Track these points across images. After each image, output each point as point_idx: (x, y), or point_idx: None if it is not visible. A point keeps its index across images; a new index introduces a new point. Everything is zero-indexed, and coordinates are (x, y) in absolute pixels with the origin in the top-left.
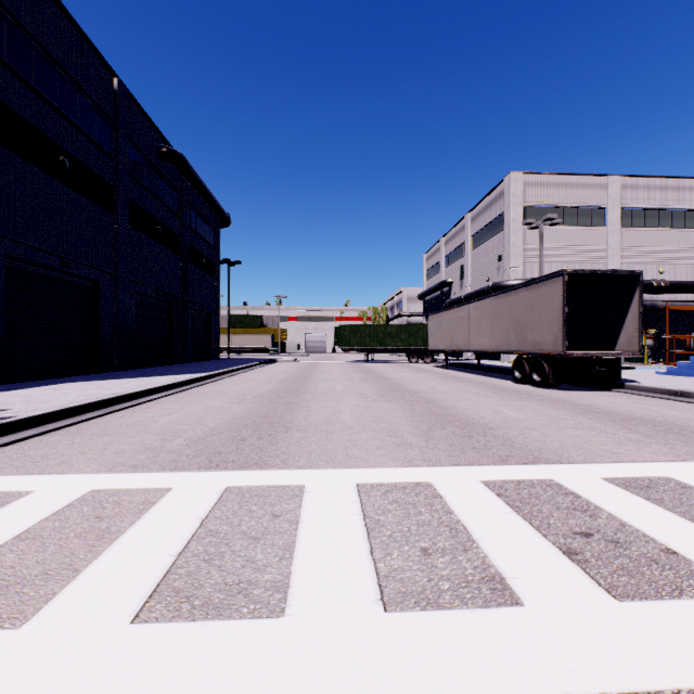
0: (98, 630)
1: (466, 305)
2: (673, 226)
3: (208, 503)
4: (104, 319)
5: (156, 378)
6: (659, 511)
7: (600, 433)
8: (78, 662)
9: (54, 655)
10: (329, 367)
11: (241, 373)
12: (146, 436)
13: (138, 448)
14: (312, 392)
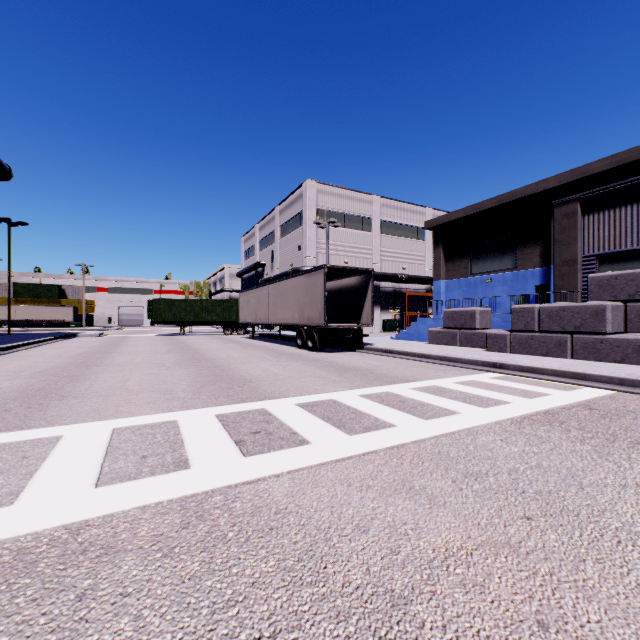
0: None
1: (267, 285)
2: (411, 237)
3: None
4: None
5: None
6: (309, 416)
7: (321, 378)
8: None
9: None
10: (139, 340)
11: (23, 350)
12: None
13: None
14: (108, 364)
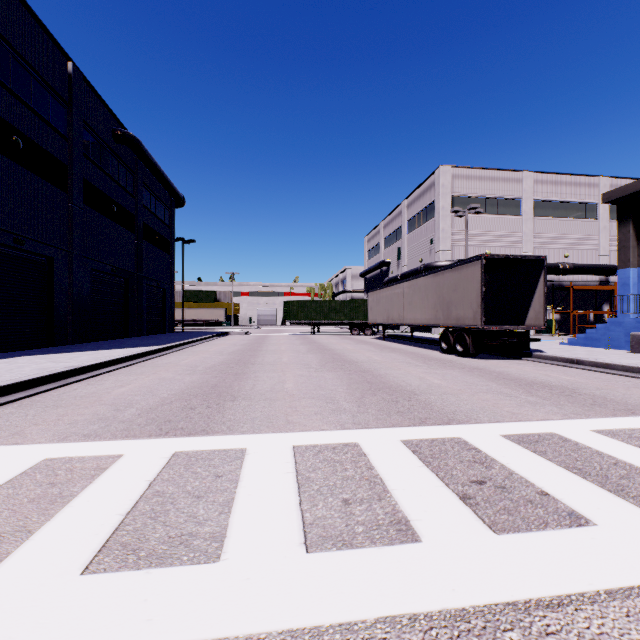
0: (50, 582)
1: (401, 283)
2: (576, 216)
3: (157, 467)
4: (59, 294)
5: (111, 351)
6: (542, 461)
7: (506, 396)
8: (31, 610)
9: (9, 605)
10: (278, 339)
11: (194, 345)
12: (100, 407)
13: (91, 418)
14: (260, 363)
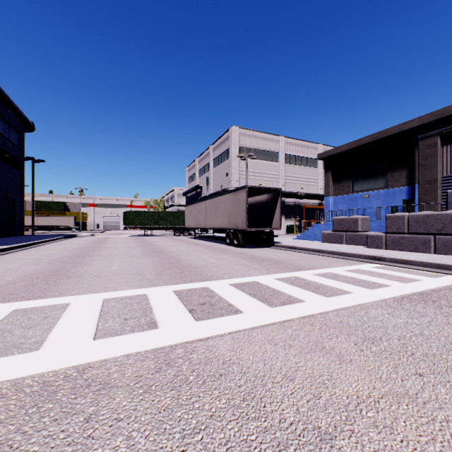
0: None
1: (205, 201)
2: (307, 165)
3: None
4: None
5: None
6: (240, 293)
7: (245, 266)
8: None
9: None
10: (117, 239)
11: (42, 245)
12: None
13: None
14: (97, 255)
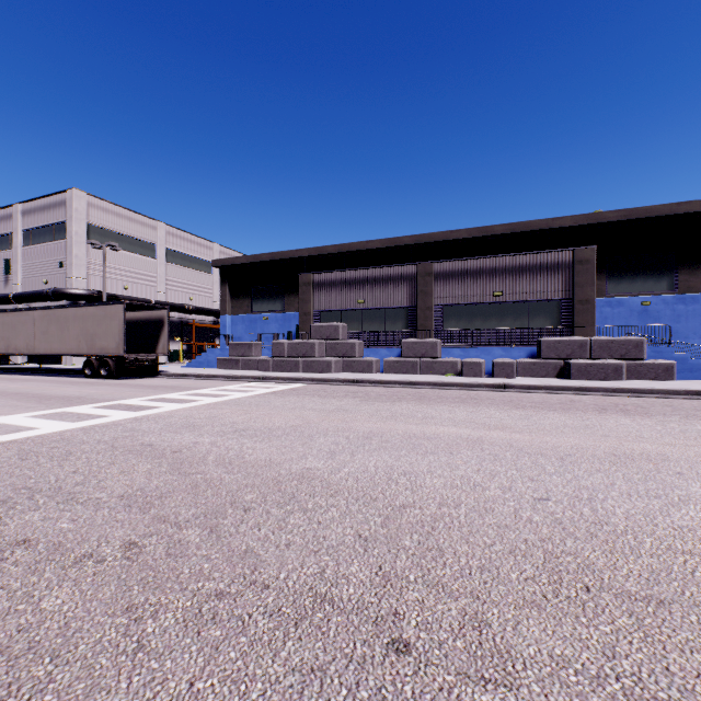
0: None
1: (31, 311)
2: (199, 269)
3: None
4: None
5: None
6: (154, 402)
7: (141, 392)
8: None
9: None
10: None
11: None
12: None
13: None
14: None
